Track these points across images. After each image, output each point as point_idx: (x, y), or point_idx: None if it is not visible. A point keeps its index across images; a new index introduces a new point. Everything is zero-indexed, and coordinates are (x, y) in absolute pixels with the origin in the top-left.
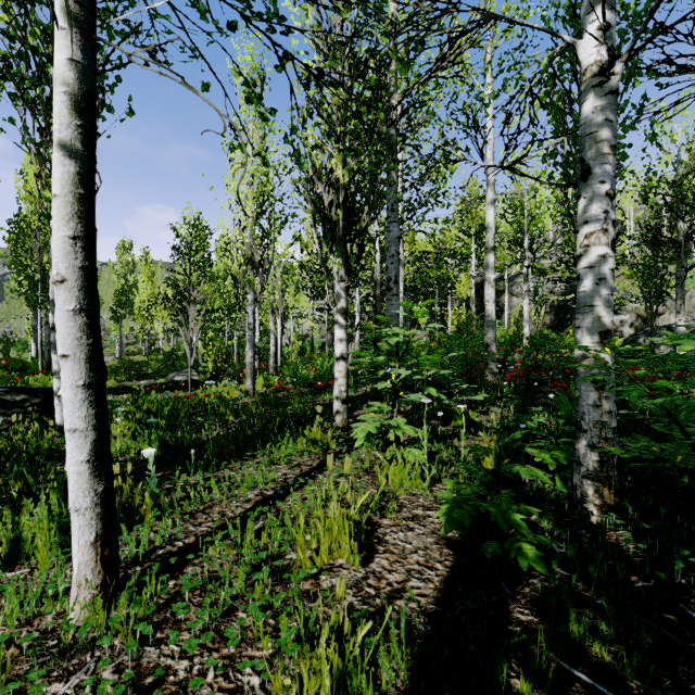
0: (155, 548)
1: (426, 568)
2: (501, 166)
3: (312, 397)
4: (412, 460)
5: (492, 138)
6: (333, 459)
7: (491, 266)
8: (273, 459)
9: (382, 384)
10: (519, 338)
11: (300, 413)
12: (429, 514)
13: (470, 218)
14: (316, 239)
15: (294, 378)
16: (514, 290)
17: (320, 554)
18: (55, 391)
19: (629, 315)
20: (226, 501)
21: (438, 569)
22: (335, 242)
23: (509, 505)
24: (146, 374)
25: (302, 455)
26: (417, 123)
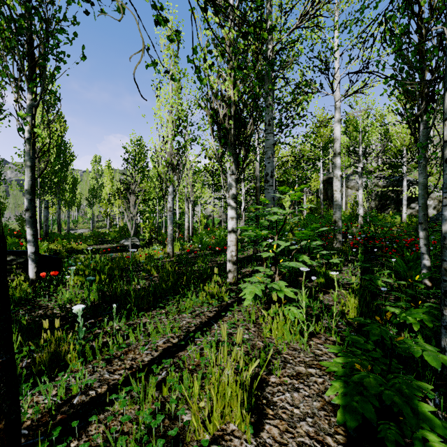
0: (71, 398)
1: (317, 443)
2: (366, 72)
3: (212, 258)
4: (291, 318)
5: (339, 75)
6: (226, 311)
7: (338, 166)
8: (180, 309)
9: (266, 254)
10: (354, 217)
11: (202, 270)
12: (311, 372)
13: (319, 136)
14: (214, 143)
15: (200, 244)
16: (349, 184)
17: (213, 420)
18: (29, 254)
19: (432, 201)
20: (139, 347)
21: (329, 445)
22: (227, 146)
23: (413, 392)
24: (107, 240)
25: (202, 305)
26: (287, 61)
